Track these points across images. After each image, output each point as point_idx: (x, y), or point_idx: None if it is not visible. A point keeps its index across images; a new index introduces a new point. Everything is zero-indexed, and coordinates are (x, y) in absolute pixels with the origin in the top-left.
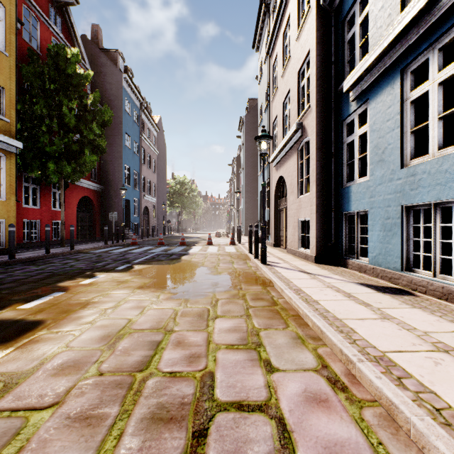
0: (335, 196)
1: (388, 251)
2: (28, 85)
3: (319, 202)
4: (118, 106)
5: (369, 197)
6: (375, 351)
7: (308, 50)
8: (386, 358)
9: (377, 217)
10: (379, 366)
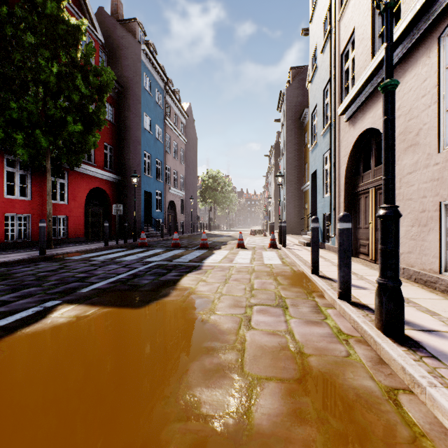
0: None
1: None
2: None
3: None
4: (136, 83)
5: None
6: None
7: None
8: None
9: None
10: None
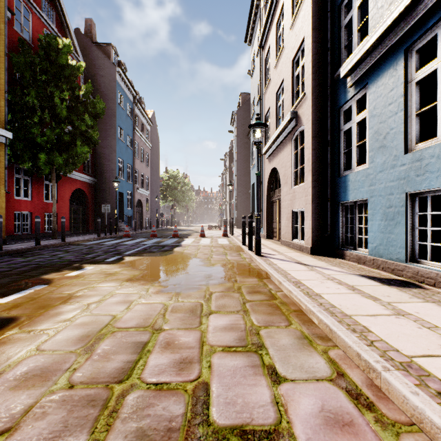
0: (331, 185)
1: (390, 241)
2: (20, 76)
3: (315, 192)
4: (111, 99)
5: (369, 185)
6: (399, 356)
7: (303, 37)
8: (416, 365)
9: (377, 206)
10: (409, 376)
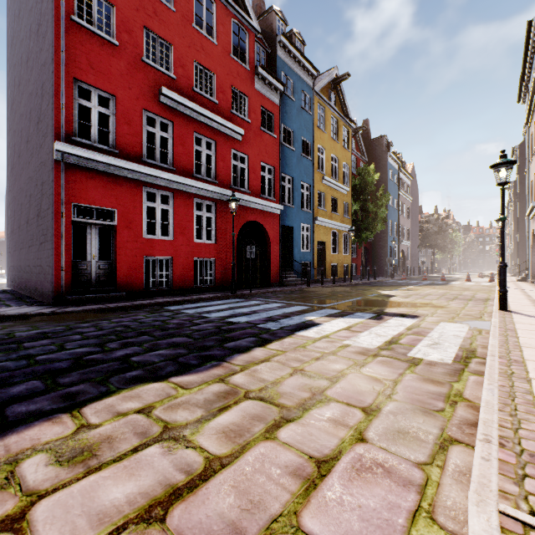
0: None
1: None
2: None
3: None
4: (384, 177)
5: None
6: None
7: None
8: None
9: None
10: None
